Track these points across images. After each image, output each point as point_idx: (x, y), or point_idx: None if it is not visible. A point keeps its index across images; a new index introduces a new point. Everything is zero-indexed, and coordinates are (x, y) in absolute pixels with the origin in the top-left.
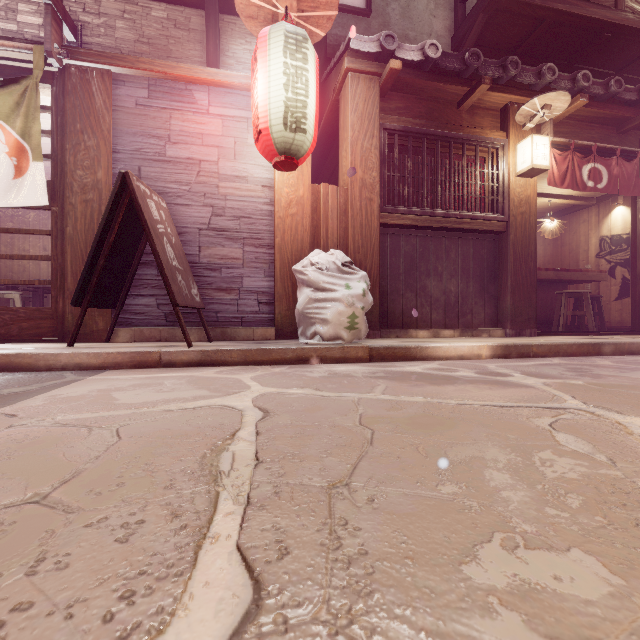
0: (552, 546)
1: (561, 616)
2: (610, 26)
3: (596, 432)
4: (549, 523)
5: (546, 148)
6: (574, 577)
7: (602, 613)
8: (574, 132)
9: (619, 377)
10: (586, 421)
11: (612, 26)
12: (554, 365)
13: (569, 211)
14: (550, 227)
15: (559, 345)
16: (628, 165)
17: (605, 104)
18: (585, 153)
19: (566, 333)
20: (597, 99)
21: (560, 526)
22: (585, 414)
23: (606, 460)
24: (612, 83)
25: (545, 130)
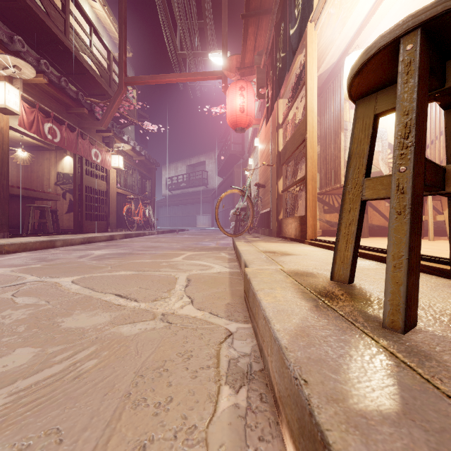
0: (4, 354)
1: (5, 379)
2: (62, 43)
3: (43, 290)
4: (4, 345)
5: (17, 98)
6: (16, 360)
7: (28, 365)
8: (39, 97)
9: (63, 259)
10: (38, 286)
11: (63, 44)
12: (22, 257)
13: (37, 149)
14: (22, 156)
15: (27, 243)
16: (72, 134)
17: (59, 90)
18: (47, 115)
19: (33, 234)
20: (54, 84)
21: (11, 343)
22: (38, 283)
23: (45, 302)
24: (63, 80)
25: (17, 84)
